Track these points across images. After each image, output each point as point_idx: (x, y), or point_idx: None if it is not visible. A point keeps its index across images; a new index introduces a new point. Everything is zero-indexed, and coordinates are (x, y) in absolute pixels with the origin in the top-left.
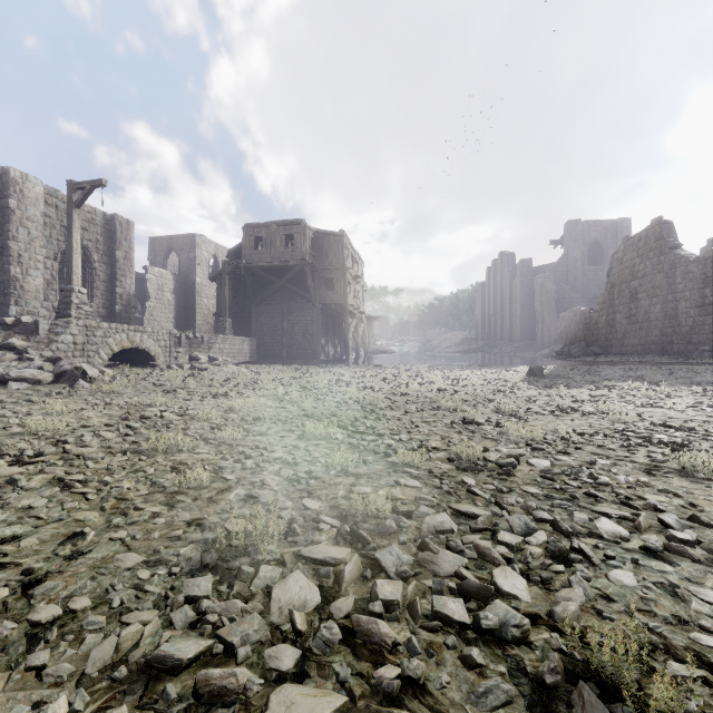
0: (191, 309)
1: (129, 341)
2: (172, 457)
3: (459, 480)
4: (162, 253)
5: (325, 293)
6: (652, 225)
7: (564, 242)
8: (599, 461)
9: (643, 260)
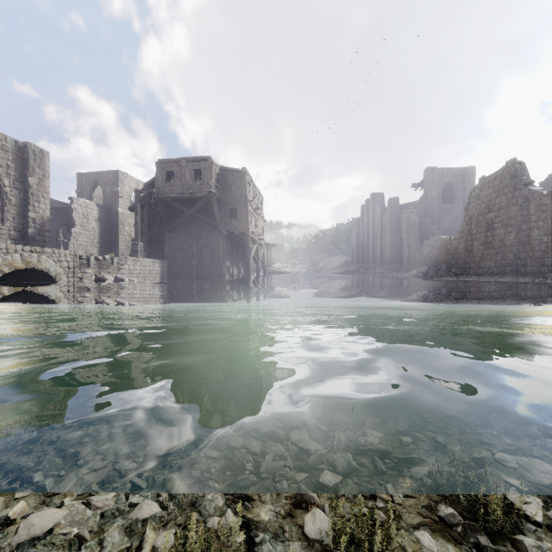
0: (114, 235)
1: (24, 262)
2: None
3: None
4: (88, 187)
5: (230, 222)
6: (507, 165)
7: (423, 185)
8: None
9: (498, 195)
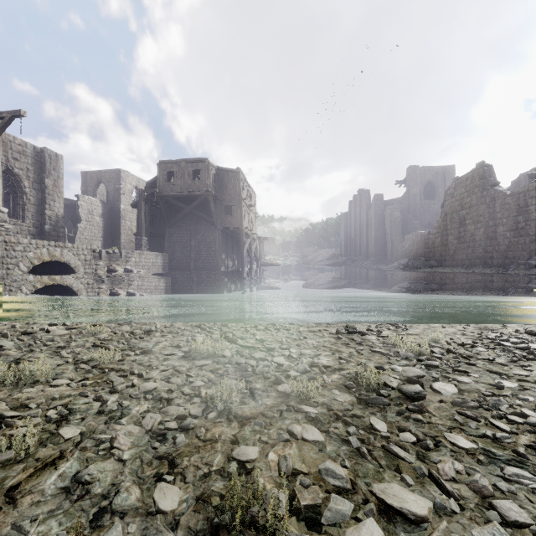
0: (116, 230)
1: (50, 255)
2: (18, 393)
3: (367, 424)
4: (92, 184)
5: (225, 218)
6: (477, 168)
7: (406, 182)
8: (505, 384)
9: (470, 194)
